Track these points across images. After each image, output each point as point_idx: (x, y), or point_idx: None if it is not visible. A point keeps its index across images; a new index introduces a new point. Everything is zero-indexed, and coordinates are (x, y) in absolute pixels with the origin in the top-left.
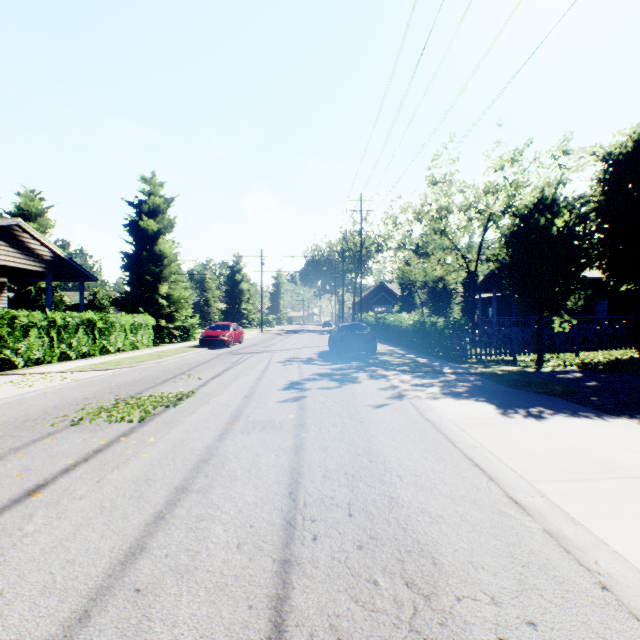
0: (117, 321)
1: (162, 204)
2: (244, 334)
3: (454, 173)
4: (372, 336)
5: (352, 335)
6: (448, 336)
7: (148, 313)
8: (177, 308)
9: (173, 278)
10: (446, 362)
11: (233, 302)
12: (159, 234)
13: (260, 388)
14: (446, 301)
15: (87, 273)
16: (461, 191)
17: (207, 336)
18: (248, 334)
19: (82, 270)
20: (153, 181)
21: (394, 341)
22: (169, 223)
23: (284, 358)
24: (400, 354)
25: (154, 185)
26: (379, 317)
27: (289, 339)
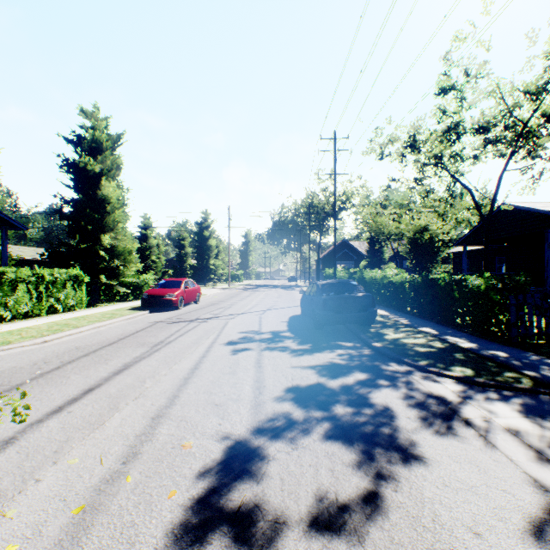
0: (21, 277)
1: (105, 141)
2: (209, 289)
3: (477, 71)
4: (370, 300)
5: (340, 299)
6: (497, 302)
7: (85, 267)
8: (124, 262)
9: (119, 227)
10: (513, 350)
11: (201, 258)
12: (101, 176)
13: (109, 511)
14: (432, 254)
15: (9, 219)
16: (491, 93)
17: (150, 295)
18: (213, 290)
19: (0, 215)
20: (95, 114)
21: (377, 301)
22: (113, 163)
23: (239, 332)
24: (408, 325)
25: (96, 119)
26: (352, 272)
27: (254, 296)
